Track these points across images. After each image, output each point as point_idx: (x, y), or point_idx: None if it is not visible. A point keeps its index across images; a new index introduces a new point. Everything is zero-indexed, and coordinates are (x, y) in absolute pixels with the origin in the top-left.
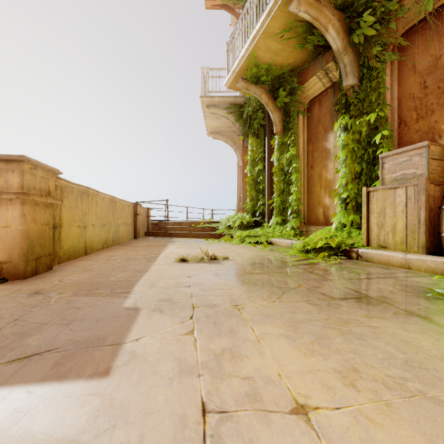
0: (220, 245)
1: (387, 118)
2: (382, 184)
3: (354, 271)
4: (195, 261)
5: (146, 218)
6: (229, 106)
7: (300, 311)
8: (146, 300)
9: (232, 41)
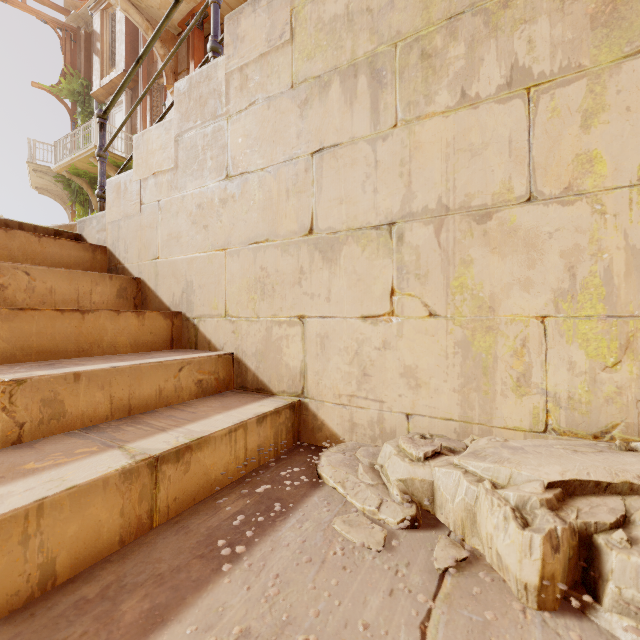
0: None
1: None
2: None
3: None
4: None
5: None
6: (58, 176)
7: None
8: None
9: (59, 144)
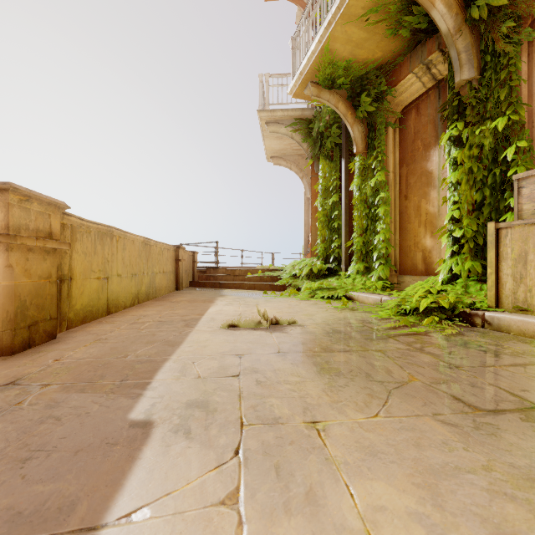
0: (284, 301)
1: (523, 124)
2: (518, 218)
3: (489, 349)
4: (250, 326)
5: (192, 264)
6: (295, 122)
7: (430, 443)
8: (167, 403)
9: (298, 35)
